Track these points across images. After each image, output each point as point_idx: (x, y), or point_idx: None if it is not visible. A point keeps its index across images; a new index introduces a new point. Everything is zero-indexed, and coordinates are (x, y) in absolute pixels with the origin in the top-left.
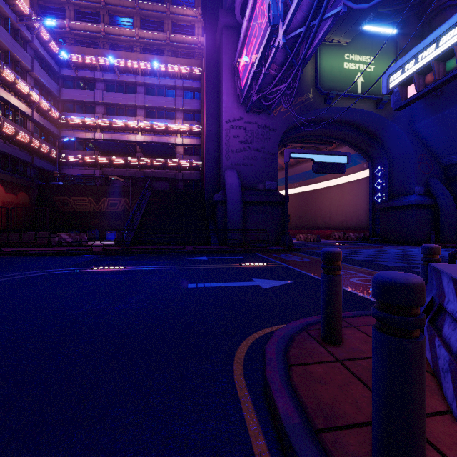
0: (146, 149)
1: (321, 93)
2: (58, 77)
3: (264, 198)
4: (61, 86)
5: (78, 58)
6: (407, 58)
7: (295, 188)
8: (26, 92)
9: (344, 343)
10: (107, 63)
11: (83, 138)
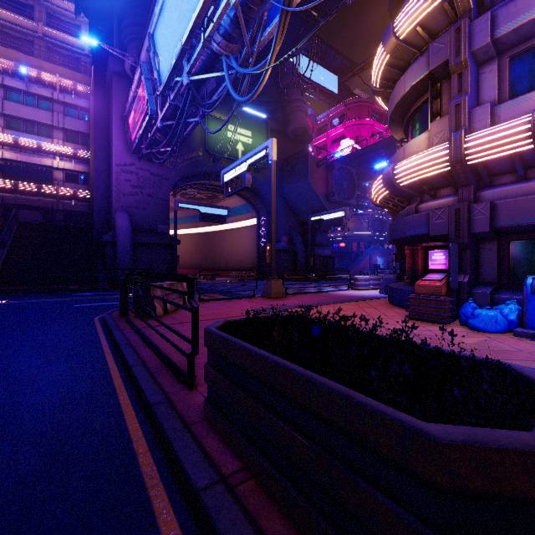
0: (7, 170)
1: (209, 154)
2: None
3: (156, 241)
4: None
5: None
6: (229, 169)
7: (201, 227)
8: None
9: None
10: None
11: None
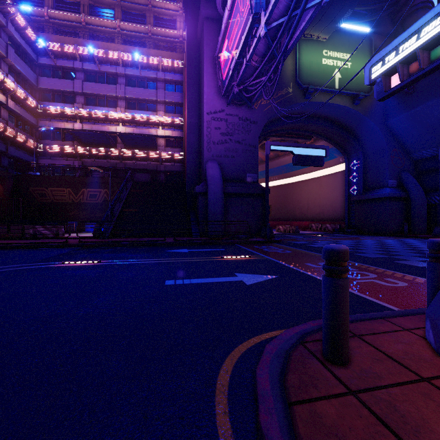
0: (126, 140)
1: (301, 88)
2: (36, 65)
3: (245, 190)
4: (38, 74)
5: (56, 46)
6: (390, 48)
7: (274, 181)
8: None
9: (352, 363)
10: (87, 52)
11: (62, 129)
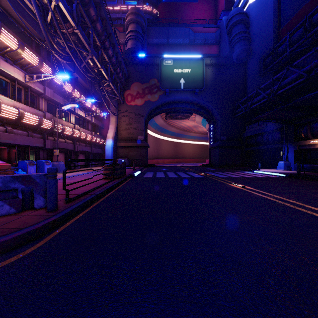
0: None
1: None
2: None
3: None
4: None
5: None
6: None
7: None
8: None
9: None
10: None
11: None
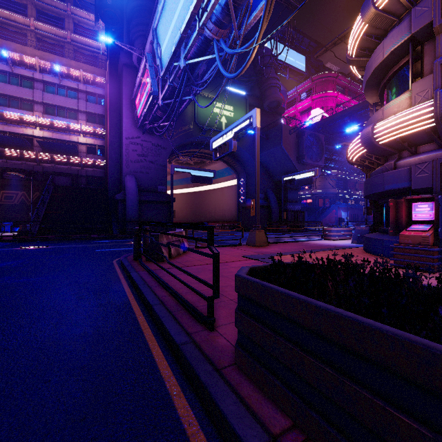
0: (46, 145)
1: (198, 127)
2: None
3: (156, 199)
4: None
5: None
6: (217, 137)
7: (190, 188)
8: None
9: None
10: None
11: None
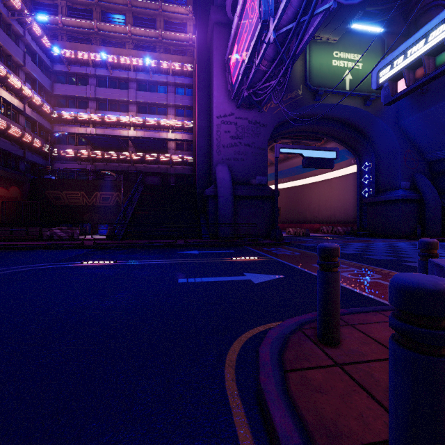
0: (138, 144)
1: (310, 90)
2: (51, 72)
3: (255, 193)
4: (53, 81)
5: (70, 53)
6: (397, 53)
7: (284, 183)
8: (17, 87)
9: (342, 344)
10: (99, 59)
11: (76, 133)
